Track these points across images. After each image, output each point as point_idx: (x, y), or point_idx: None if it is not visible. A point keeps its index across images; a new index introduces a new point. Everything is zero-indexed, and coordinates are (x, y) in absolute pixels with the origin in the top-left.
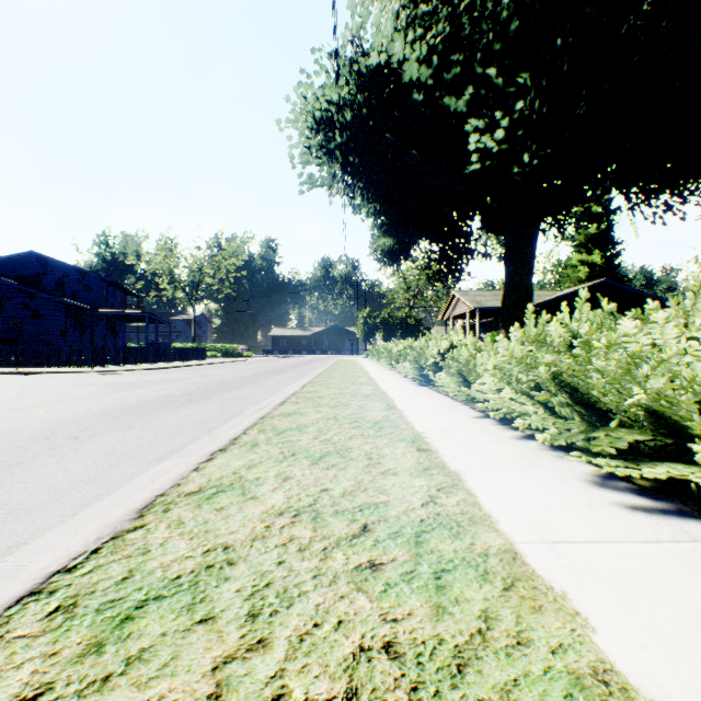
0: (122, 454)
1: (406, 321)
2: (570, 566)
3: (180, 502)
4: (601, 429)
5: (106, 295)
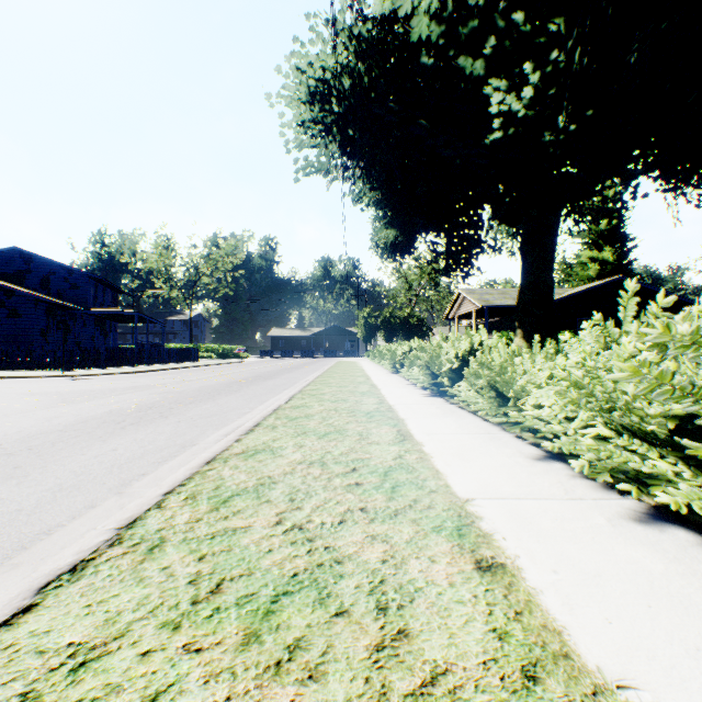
0: None
1: (409, 321)
2: None
3: None
4: None
5: (95, 293)
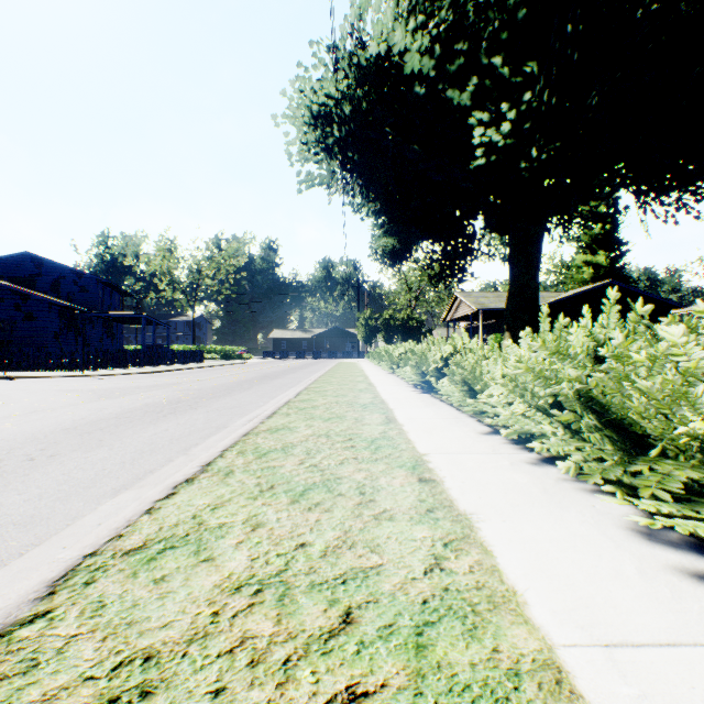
0: (75, 482)
1: (408, 323)
2: (642, 700)
3: (111, 567)
4: (641, 460)
5: (103, 296)
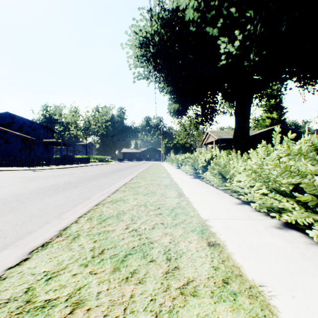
0: None
1: (185, 145)
2: None
3: None
4: None
5: (43, 132)
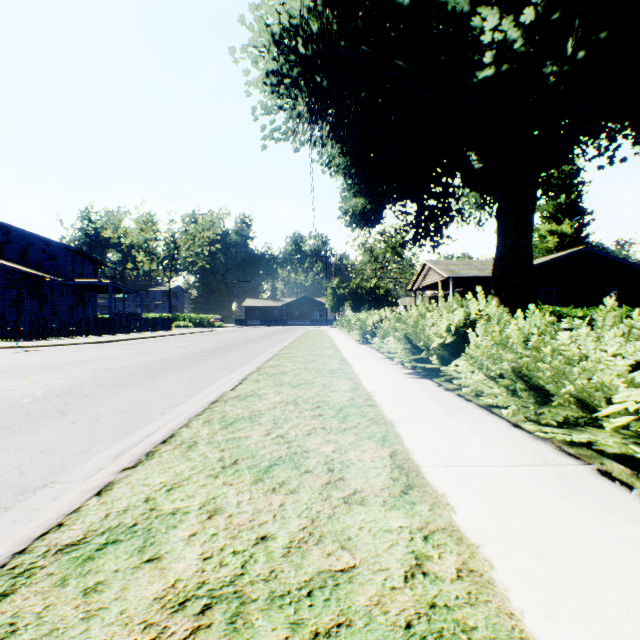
0: None
1: (375, 292)
2: None
3: None
4: None
5: (73, 264)
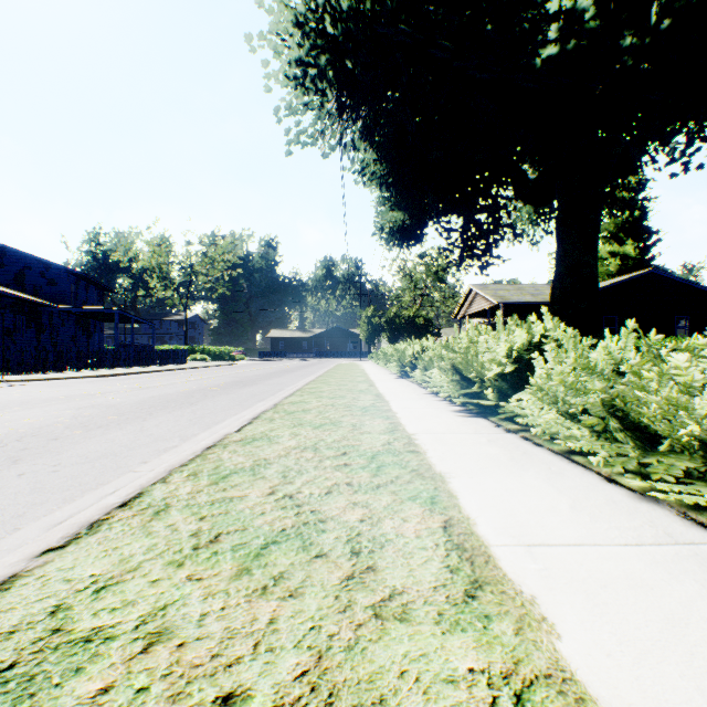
0: None
1: (414, 321)
2: None
3: None
4: None
5: (75, 290)
